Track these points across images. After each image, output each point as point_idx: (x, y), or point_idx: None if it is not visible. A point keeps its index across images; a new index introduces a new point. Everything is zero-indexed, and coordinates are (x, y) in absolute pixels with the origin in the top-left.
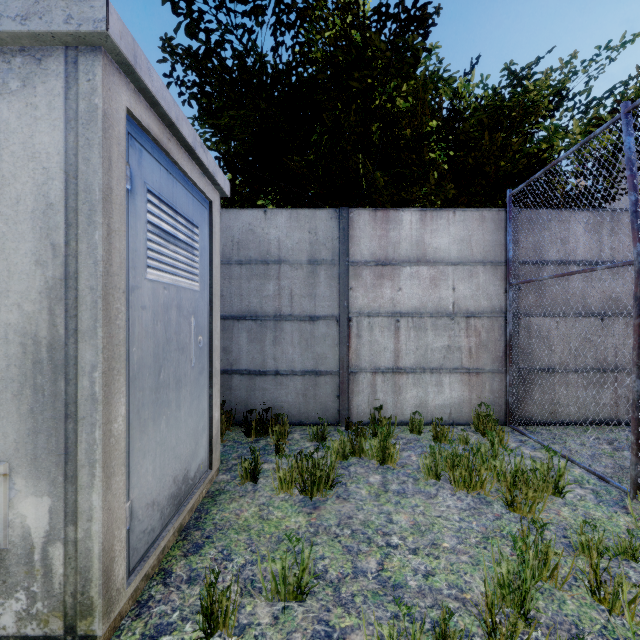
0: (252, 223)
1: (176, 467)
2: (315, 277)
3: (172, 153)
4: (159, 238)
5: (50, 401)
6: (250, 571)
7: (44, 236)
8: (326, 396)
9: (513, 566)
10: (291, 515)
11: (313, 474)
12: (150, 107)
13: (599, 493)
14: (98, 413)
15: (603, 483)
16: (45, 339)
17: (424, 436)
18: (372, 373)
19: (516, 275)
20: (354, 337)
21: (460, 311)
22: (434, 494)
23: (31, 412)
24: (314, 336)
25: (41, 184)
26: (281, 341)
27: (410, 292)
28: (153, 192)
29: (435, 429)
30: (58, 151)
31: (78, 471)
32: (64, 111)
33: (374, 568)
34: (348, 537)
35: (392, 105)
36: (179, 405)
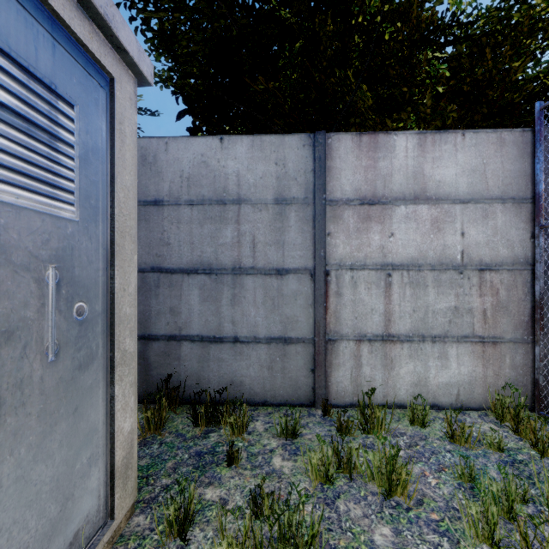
0: (205, 154)
1: None
2: (283, 220)
3: None
4: None
5: None
6: None
7: None
8: (297, 369)
9: None
10: None
11: None
12: None
13: None
14: None
15: None
16: None
17: (430, 430)
18: (356, 341)
19: (548, 215)
20: (333, 295)
21: (471, 262)
22: None
23: None
24: (282, 294)
25: None
26: (241, 300)
27: (405, 238)
28: None
29: (450, 425)
30: None
31: None
32: None
33: None
34: None
35: (381, 0)
36: None
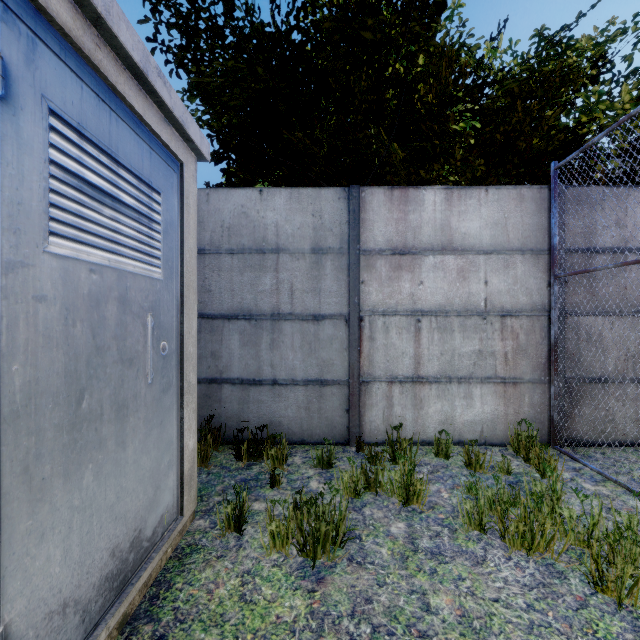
0: (245, 205)
1: (116, 533)
2: (320, 268)
3: (104, 69)
4: (78, 193)
5: None
6: None
7: None
8: (333, 410)
9: None
10: (285, 594)
11: (316, 529)
12: None
13: None
14: None
15: None
16: None
17: (453, 461)
18: (388, 383)
19: (562, 265)
20: (366, 340)
21: (494, 309)
22: (481, 557)
23: None
24: (319, 339)
25: None
26: (279, 344)
27: (433, 286)
28: (64, 118)
29: (467, 454)
30: None
31: None
32: None
33: None
34: None
35: (412, 63)
36: (123, 441)
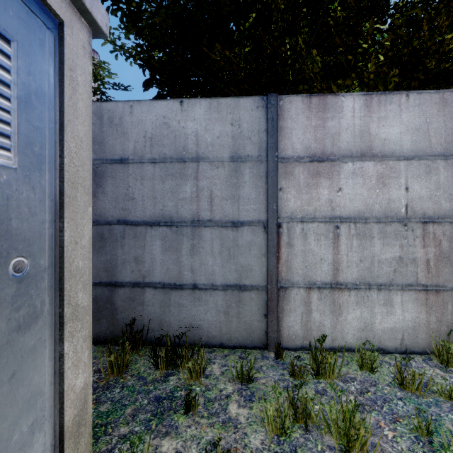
0: (166, 116)
1: None
2: (238, 176)
3: None
4: None
5: None
6: None
7: None
8: (251, 315)
9: None
10: None
11: None
12: None
13: None
14: None
15: None
16: None
17: (379, 375)
18: (306, 289)
19: None
20: (284, 246)
21: (415, 215)
22: None
23: None
24: (237, 245)
25: None
26: (199, 250)
27: (352, 193)
28: None
29: (400, 372)
30: None
31: None
32: None
33: None
34: None
35: None
36: None
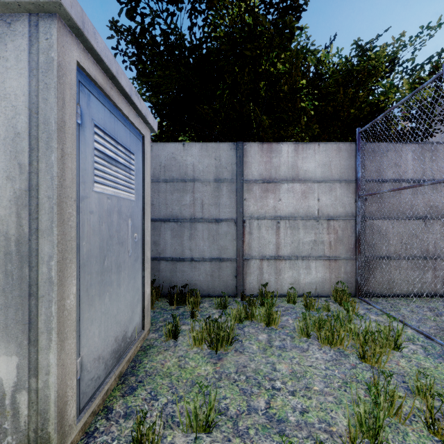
0: (174, 152)
1: (117, 330)
2: (219, 191)
3: (114, 98)
4: (104, 161)
5: (17, 283)
6: (171, 408)
7: (13, 158)
8: (227, 276)
9: (368, 407)
10: (202, 364)
11: (218, 334)
12: (96, 63)
13: (427, 348)
14: (54, 292)
15: (429, 340)
16: (14, 236)
17: (297, 305)
18: (260, 260)
19: (363, 189)
20: (247, 234)
21: (323, 215)
22: (306, 349)
23: (3, 291)
24: (218, 233)
25: (11, 118)
26: (195, 237)
27: (287, 202)
28: (99, 126)
29: (305, 300)
30: (23, 93)
31: (39, 336)
32: (28, 62)
33: (263, 406)
34: (243, 382)
35: (274, 68)
36: (119, 284)
